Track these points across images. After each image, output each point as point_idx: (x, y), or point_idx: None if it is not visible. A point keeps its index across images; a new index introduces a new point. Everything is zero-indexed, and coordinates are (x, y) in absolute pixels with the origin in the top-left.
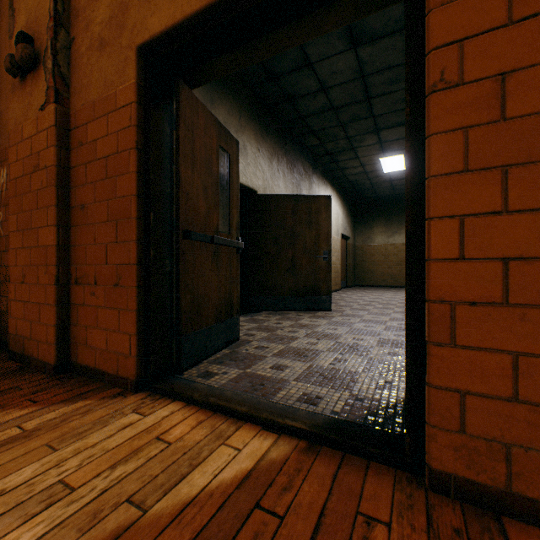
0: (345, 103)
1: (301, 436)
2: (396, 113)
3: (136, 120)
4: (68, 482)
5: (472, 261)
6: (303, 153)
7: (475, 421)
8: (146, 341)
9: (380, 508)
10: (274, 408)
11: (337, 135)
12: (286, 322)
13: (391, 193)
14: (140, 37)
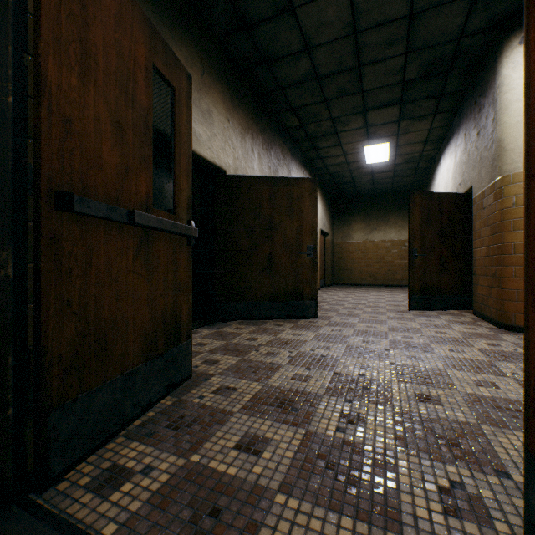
0: (332, 71)
1: None
2: (388, 88)
3: None
4: None
5: None
6: (281, 135)
7: None
8: None
9: None
10: None
11: (320, 114)
12: (262, 337)
13: (371, 188)
14: None
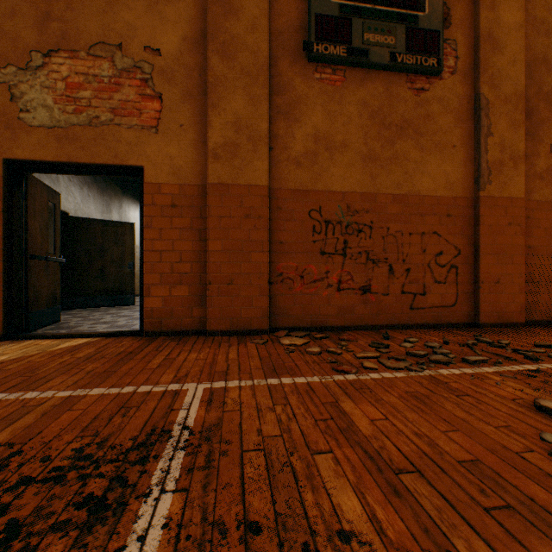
0: None
1: (104, 336)
2: None
3: (3, 197)
4: (4, 353)
5: (155, 274)
6: (113, 179)
7: (155, 315)
8: (9, 314)
9: (128, 340)
10: (92, 332)
11: None
12: (97, 313)
13: None
14: (7, 155)
